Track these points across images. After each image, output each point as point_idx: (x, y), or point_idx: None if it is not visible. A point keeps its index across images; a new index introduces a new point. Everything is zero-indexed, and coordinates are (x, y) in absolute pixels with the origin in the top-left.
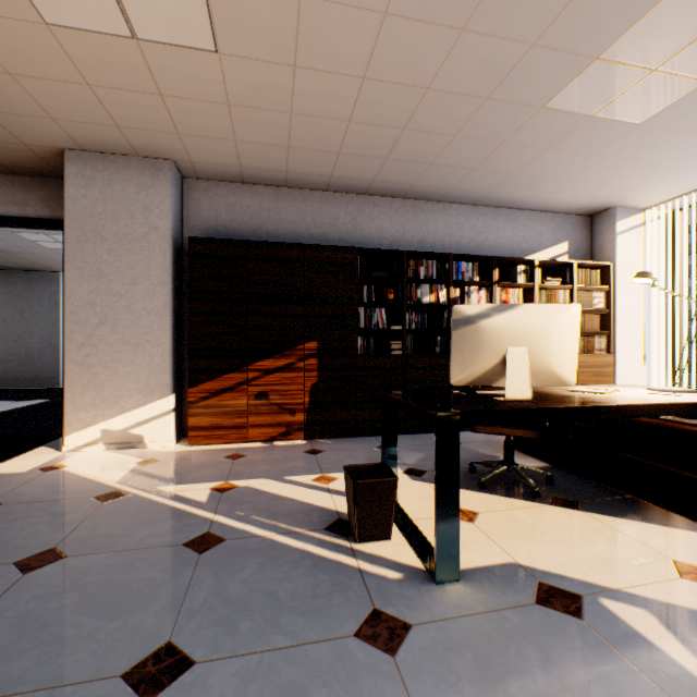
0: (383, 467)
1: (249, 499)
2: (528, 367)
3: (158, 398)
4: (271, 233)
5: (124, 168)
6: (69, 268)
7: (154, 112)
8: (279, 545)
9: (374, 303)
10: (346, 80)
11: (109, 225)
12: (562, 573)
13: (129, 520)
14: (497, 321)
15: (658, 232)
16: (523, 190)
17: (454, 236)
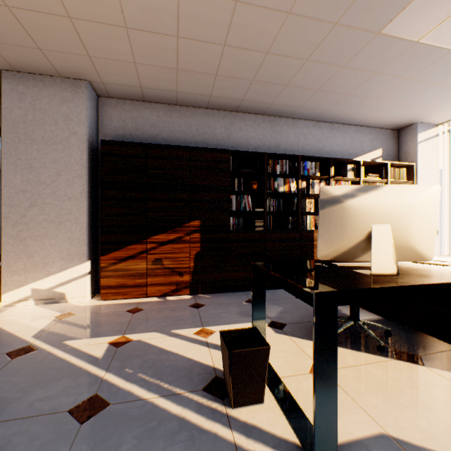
0: (255, 332)
1: (139, 354)
2: (392, 244)
3: (77, 263)
4: (166, 139)
5: (50, 86)
6: (5, 163)
7: (66, 35)
8: (159, 411)
9: (242, 191)
10: (222, 3)
11: (37, 130)
12: (436, 449)
13: (27, 379)
14: (362, 201)
15: (447, 141)
16: (352, 108)
17: (301, 144)
